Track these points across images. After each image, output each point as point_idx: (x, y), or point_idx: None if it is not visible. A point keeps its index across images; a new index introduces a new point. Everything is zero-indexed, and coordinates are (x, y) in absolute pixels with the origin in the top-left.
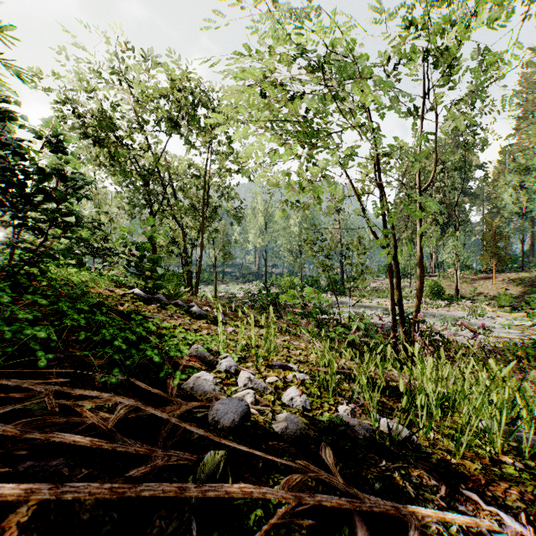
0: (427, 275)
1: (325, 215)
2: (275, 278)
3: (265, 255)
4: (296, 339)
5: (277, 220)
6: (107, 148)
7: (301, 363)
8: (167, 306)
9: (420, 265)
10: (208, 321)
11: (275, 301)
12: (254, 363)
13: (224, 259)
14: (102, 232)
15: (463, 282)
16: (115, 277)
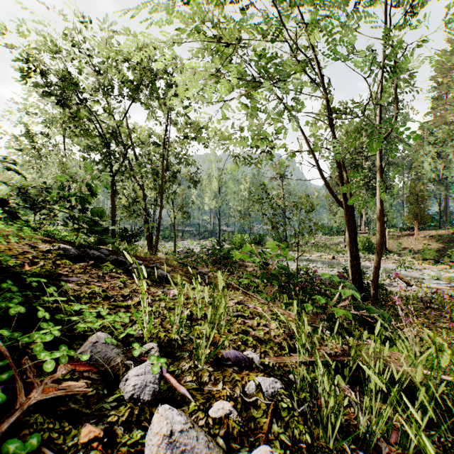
0: (358, 232)
1: (270, 181)
2: (227, 235)
3: (219, 215)
4: (249, 298)
5: (229, 185)
6: (66, 110)
7: (261, 342)
8: (102, 264)
9: (381, 219)
10: (148, 281)
11: (227, 256)
12: (193, 362)
13: (182, 218)
14: (21, 176)
15: (390, 238)
16: (58, 232)
